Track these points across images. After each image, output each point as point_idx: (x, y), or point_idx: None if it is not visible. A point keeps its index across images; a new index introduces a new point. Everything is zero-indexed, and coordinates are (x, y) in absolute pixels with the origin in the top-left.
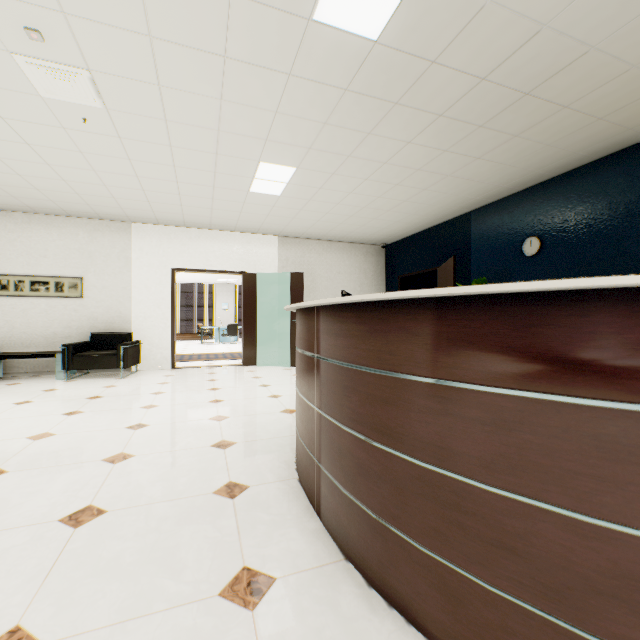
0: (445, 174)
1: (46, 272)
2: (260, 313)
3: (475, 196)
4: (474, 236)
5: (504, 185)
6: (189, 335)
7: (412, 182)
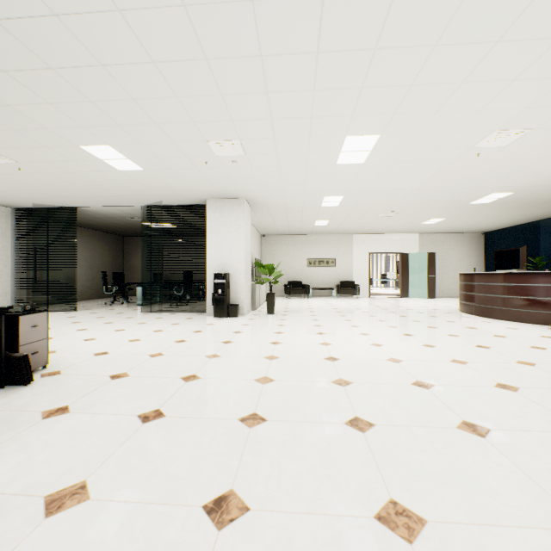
0: (518, 214)
1: (323, 257)
2: (409, 272)
3: (538, 217)
4: (541, 233)
5: None
6: None
7: (500, 217)
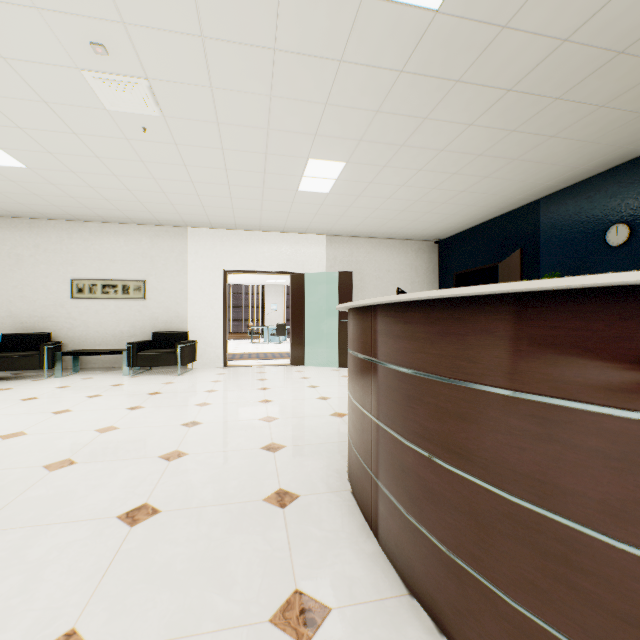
0: (511, 158)
1: (115, 276)
2: (308, 313)
3: (546, 181)
4: (543, 226)
5: (583, 166)
6: (240, 334)
7: (472, 170)
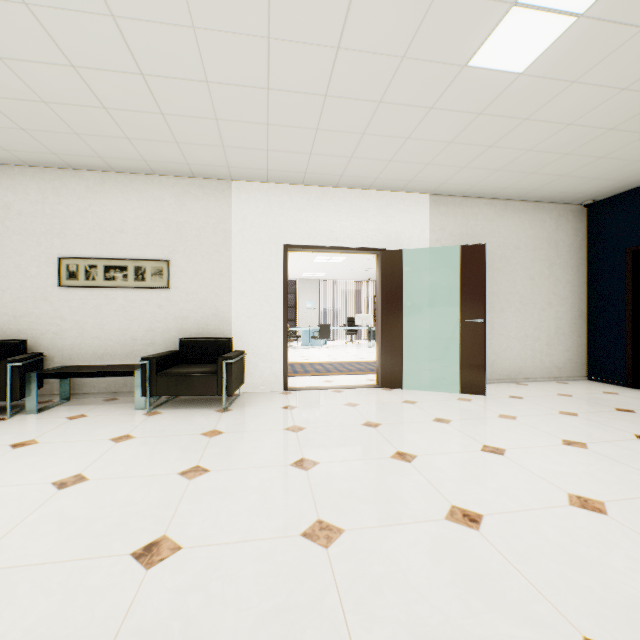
0: None
1: (123, 253)
2: (404, 310)
3: None
4: None
5: None
6: None
7: None
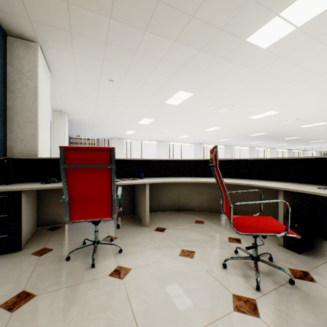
0: None
1: None
2: None
3: None
4: None
5: None
6: None
7: None
